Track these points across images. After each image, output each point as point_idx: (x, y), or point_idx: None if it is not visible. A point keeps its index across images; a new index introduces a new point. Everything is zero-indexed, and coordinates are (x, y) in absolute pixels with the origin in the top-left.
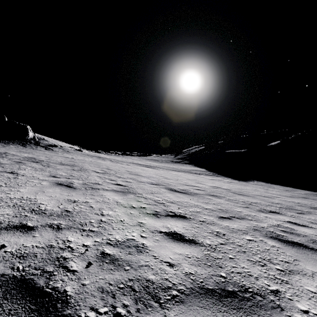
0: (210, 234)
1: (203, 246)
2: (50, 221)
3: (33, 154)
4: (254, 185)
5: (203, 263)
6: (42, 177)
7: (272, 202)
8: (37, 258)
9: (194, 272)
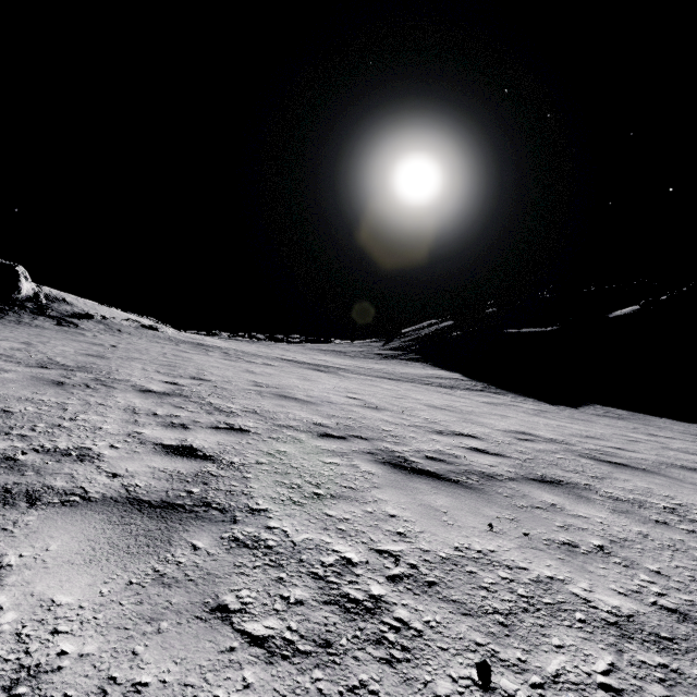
0: None
1: None
2: None
3: None
4: (606, 419)
5: None
6: None
7: None
8: None
9: None
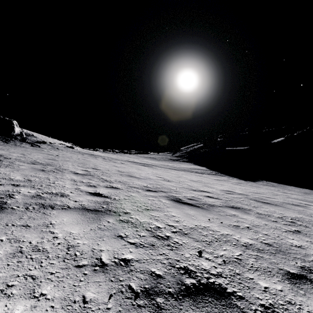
0: None
1: None
2: None
3: (7, 151)
4: (266, 186)
5: None
6: None
7: None
8: None
9: None
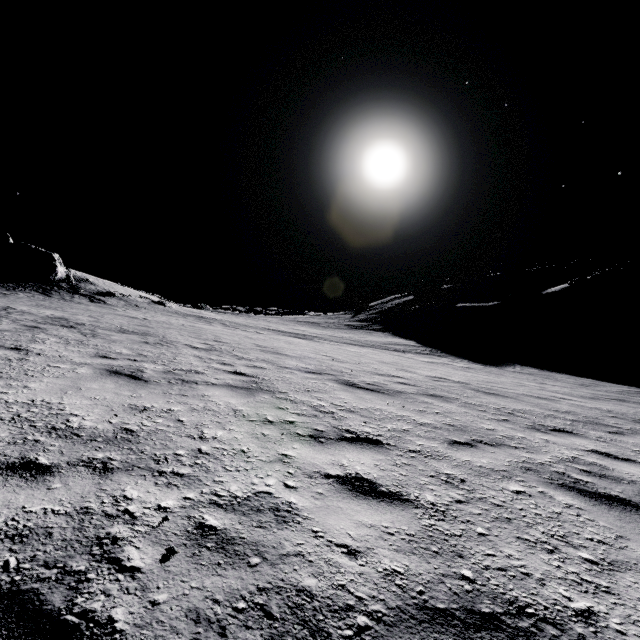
0: (434, 479)
1: (419, 507)
2: (88, 453)
3: (64, 311)
4: (516, 374)
5: (423, 548)
6: (80, 358)
7: (556, 409)
8: (53, 539)
9: (404, 569)
